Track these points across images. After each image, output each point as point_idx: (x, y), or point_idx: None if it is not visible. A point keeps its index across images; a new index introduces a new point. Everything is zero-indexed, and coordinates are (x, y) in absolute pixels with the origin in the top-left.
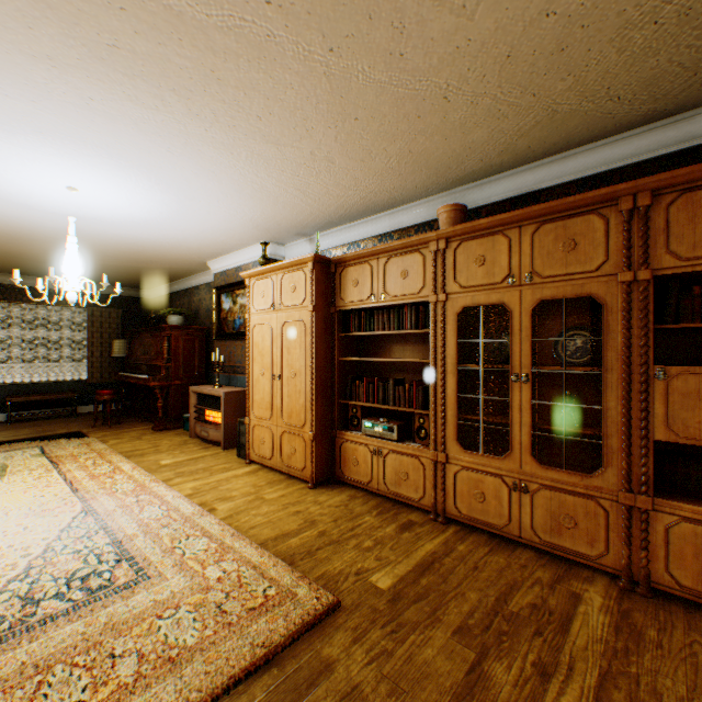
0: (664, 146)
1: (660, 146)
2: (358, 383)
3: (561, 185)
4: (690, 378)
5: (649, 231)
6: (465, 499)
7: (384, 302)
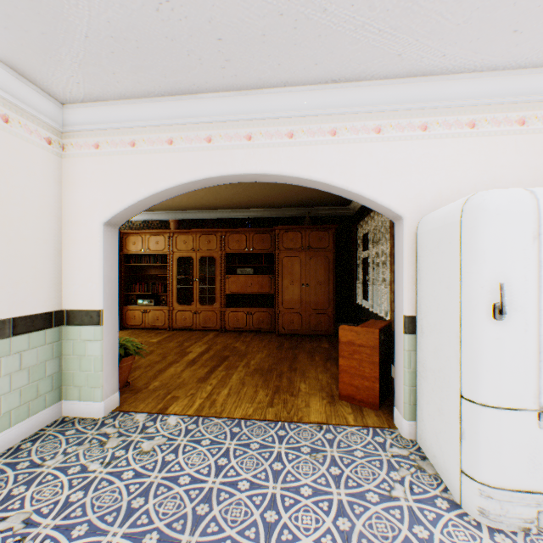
0: (234, 216)
1: (233, 216)
2: (135, 285)
3: (211, 219)
4: (233, 278)
5: (226, 242)
6: (180, 321)
7: (149, 252)
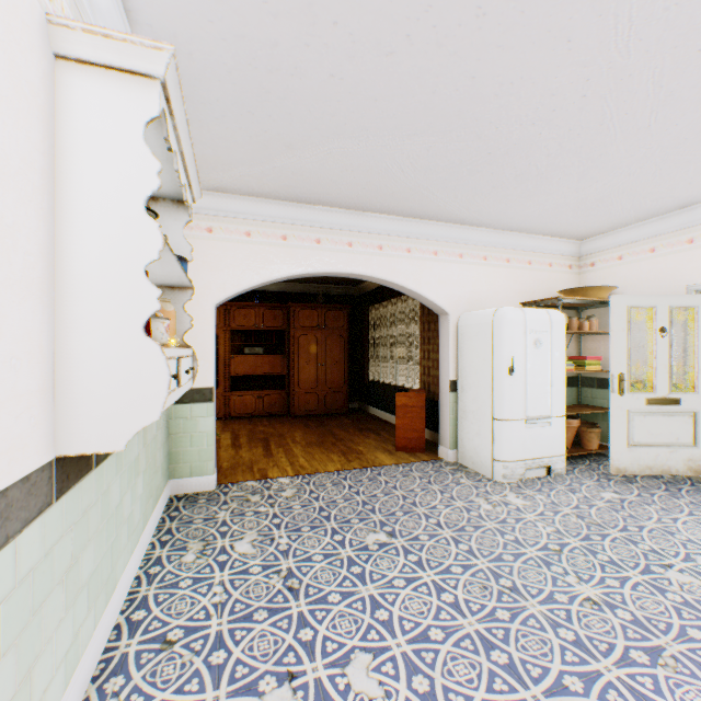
0: None
1: None
2: None
3: None
4: (240, 358)
5: (231, 317)
6: None
7: None
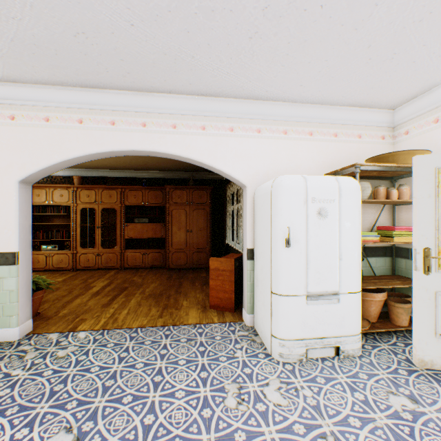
0: (132, 175)
1: (132, 175)
2: (39, 232)
3: (112, 177)
4: (131, 226)
5: (125, 196)
6: (84, 262)
7: (53, 204)
